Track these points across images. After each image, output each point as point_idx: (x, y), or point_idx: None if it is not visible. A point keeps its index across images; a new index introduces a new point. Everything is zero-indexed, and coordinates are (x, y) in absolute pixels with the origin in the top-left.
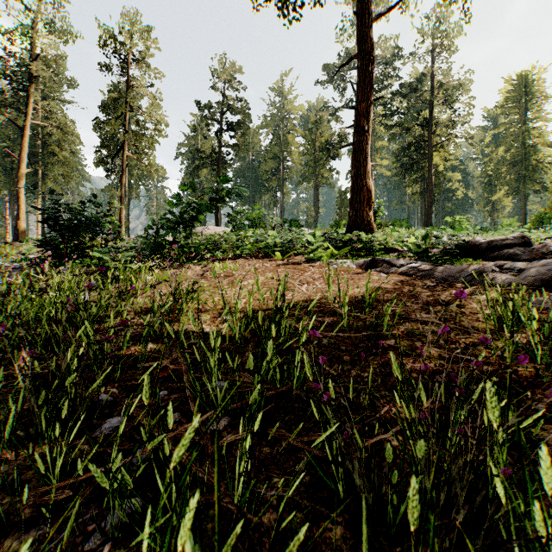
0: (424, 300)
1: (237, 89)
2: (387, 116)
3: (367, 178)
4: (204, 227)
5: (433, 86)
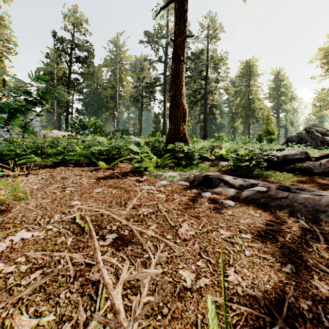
0: None
1: (83, 33)
2: None
3: (183, 98)
4: (48, 131)
5: (208, 57)
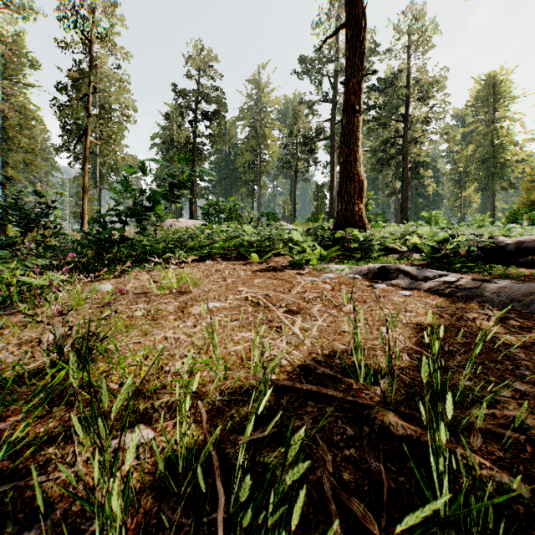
0: (531, 367)
1: (213, 77)
2: (364, 110)
3: (358, 165)
4: (175, 220)
5: (409, 82)
